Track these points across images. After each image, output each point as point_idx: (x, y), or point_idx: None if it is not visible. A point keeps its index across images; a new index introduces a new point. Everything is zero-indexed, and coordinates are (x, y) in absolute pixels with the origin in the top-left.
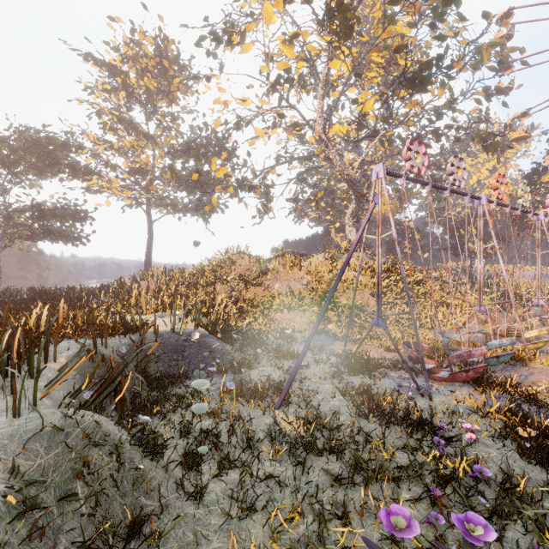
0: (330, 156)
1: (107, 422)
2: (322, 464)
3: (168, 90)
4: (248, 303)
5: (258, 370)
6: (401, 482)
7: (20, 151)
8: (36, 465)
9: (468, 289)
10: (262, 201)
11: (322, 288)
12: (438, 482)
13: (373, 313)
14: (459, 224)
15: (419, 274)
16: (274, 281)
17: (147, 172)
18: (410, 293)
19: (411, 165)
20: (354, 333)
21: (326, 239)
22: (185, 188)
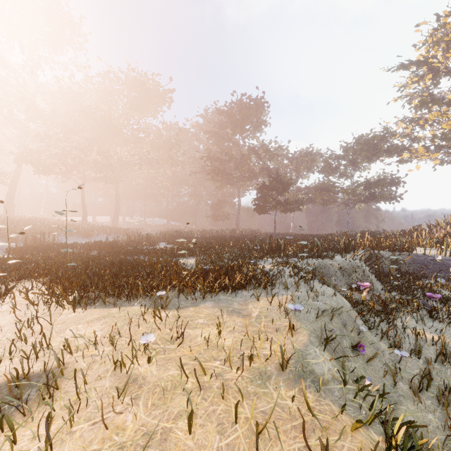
0: None
1: (363, 264)
2: None
3: None
4: None
5: None
6: None
7: (358, 152)
8: (344, 267)
9: None
10: None
11: None
12: None
13: None
14: None
15: None
16: None
17: None
18: None
19: None
20: None
21: None
22: None
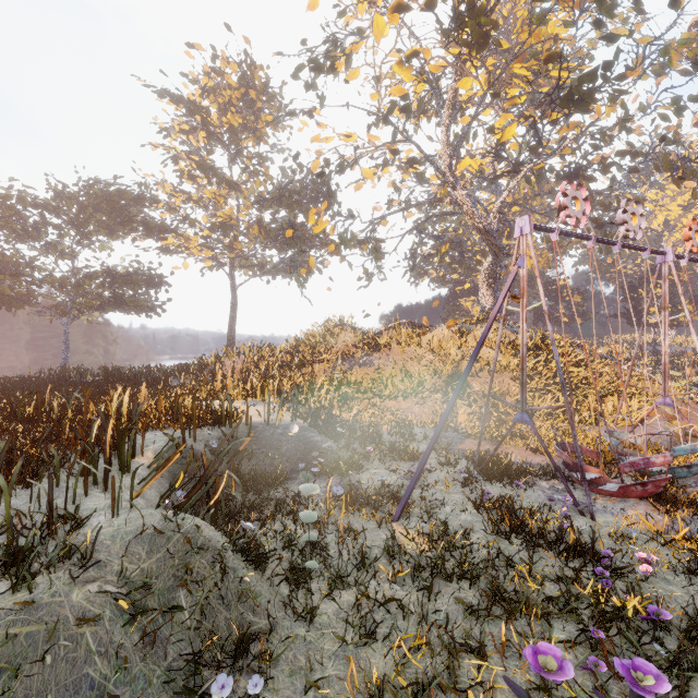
0: (458, 200)
1: (208, 527)
2: (451, 591)
3: (255, 126)
4: (353, 387)
5: (369, 472)
6: (552, 619)
7: (90, 208)
8: (139, 569)
9: (647, 375)
10: (369, 258)
11: (447, 370)
12: (601, 622)
13: (516, 406)
14: (637, 282)
15: (578, 352)
16: (385, 361)
17: (231, 228)
18: (566, 378)
19: (567, 216)
20: (490, 429)
21: (452, 305)
22: (275, 244)
